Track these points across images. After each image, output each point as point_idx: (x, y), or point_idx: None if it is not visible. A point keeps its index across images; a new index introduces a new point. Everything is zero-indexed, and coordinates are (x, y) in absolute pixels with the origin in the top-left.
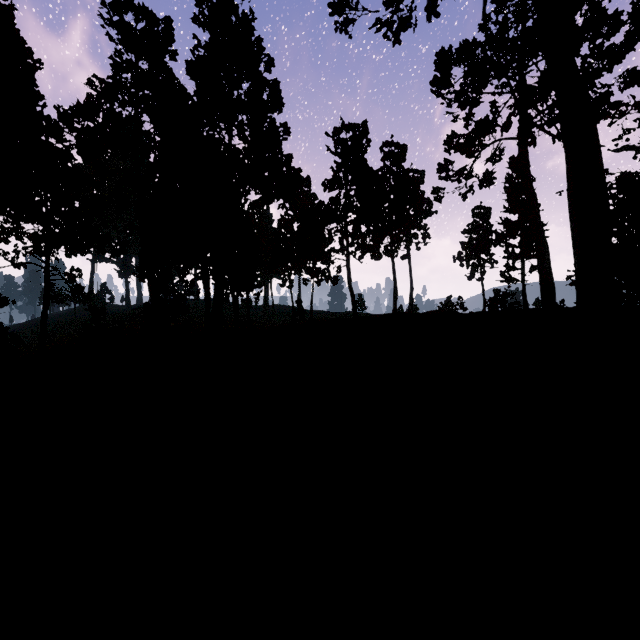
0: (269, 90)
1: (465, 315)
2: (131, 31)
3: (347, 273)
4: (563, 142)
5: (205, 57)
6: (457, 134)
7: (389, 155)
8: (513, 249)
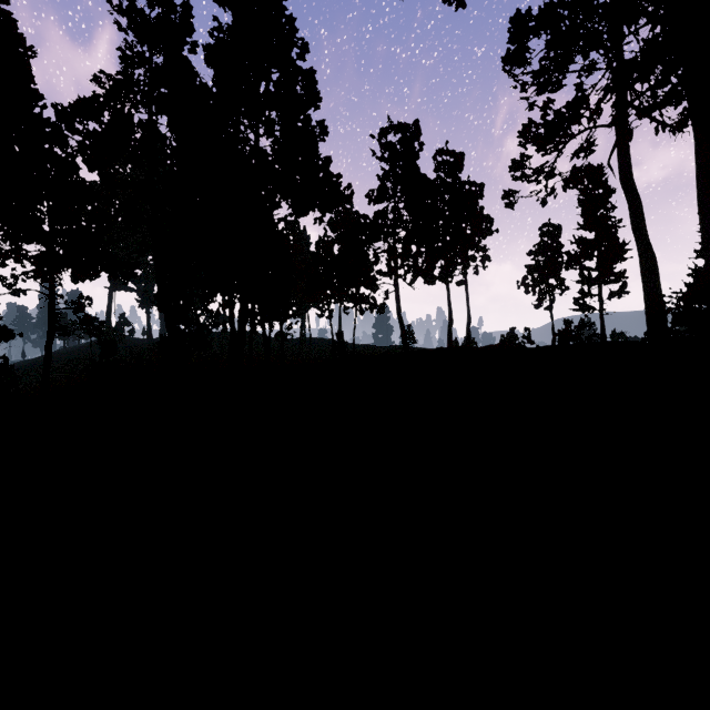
0: (303, 80)
1: (532, 349)
2: (143, 18)
3: (396, 300)
4: (692, 116)
5: (226, 40)
6: (535, 123)
7: (443, 165)
8: (589, 272)
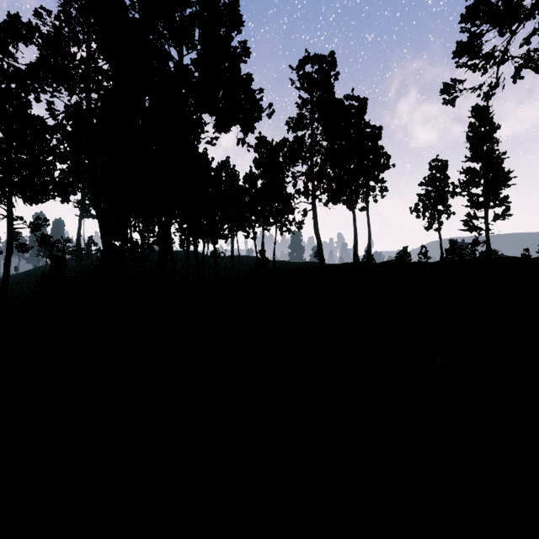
0: None
1: (427, 264)
2: None
3: (313, 217)
4: None
5: None
6: None
7: (350, 108)
8: (477, 197)
